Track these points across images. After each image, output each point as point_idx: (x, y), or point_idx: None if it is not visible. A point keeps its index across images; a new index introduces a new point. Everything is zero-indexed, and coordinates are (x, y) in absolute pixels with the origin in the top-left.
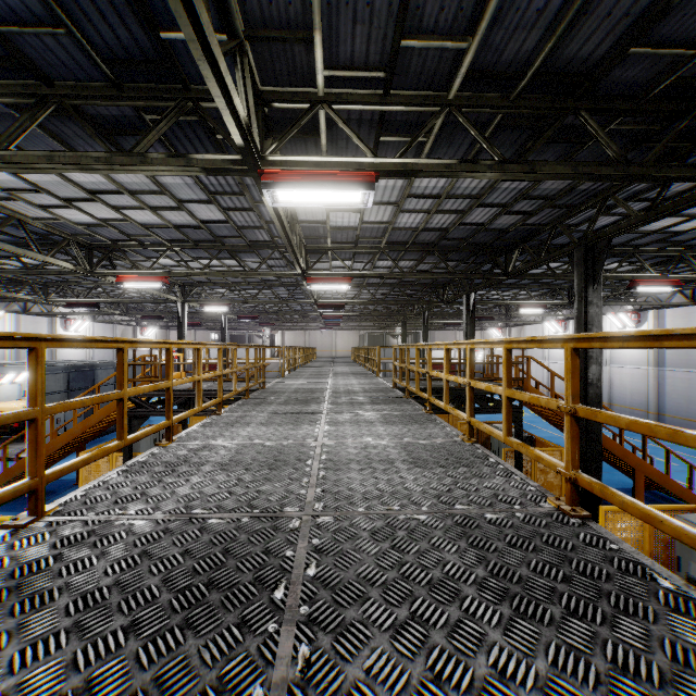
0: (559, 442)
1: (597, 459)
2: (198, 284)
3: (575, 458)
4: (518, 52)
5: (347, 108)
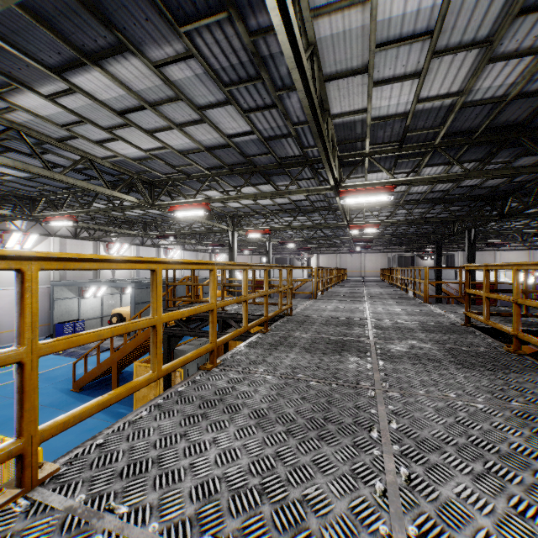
0: None
1: None
2: (244, 215)
3: None
4: None
5: None
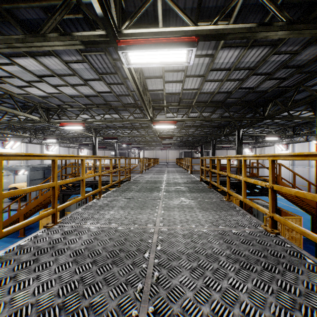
0: (288, 208)
1: None
2: (102, 128)
3: None
4: None
5: None
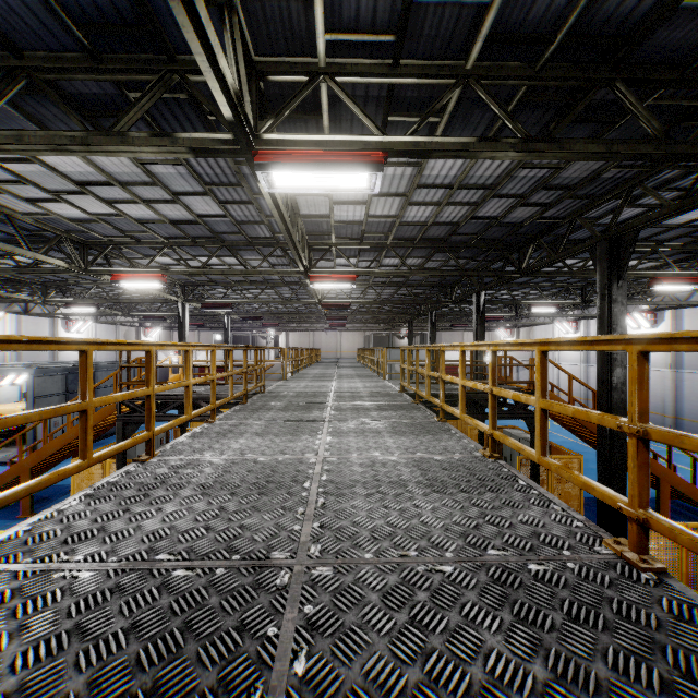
0: (572, 446)
1: (622, 469)
2: (199, 283)
3: (644, 492)
4: (548, 9)
5: (351, 80)
